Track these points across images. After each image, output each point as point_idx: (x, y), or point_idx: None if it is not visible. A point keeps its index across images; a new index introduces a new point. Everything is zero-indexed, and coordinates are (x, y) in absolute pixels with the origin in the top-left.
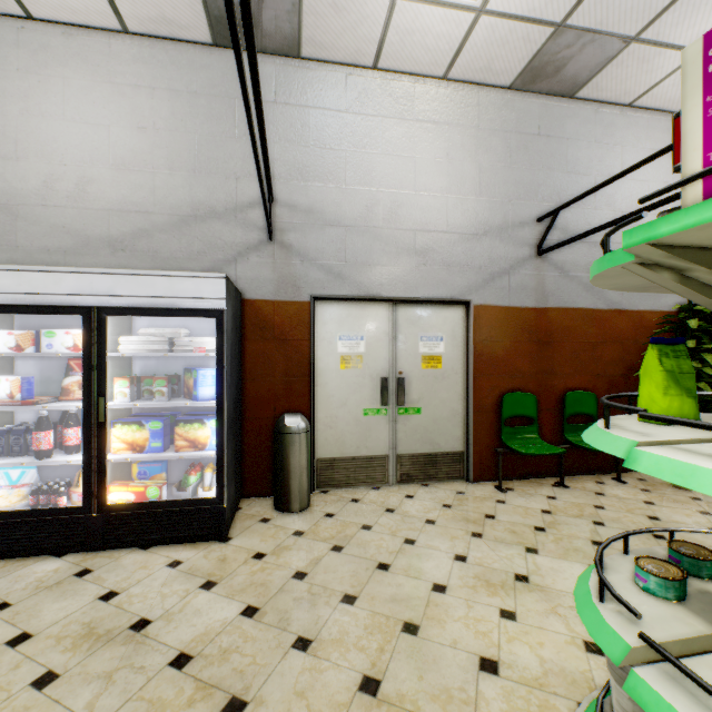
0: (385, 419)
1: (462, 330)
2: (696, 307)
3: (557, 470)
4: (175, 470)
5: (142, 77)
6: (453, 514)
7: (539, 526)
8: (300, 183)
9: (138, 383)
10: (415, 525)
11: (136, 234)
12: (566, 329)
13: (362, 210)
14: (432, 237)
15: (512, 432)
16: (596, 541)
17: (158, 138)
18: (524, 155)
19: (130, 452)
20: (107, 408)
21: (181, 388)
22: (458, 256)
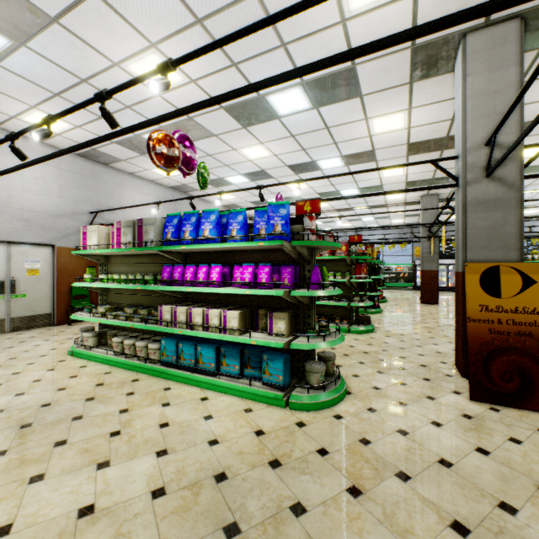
0: (3, 301)
1: (51, 258)
2: None
3: None
4: None
5: None
6: (45, 334)
7: None
8: None
9: None
10: (25, 339)
11: None
12: None
13: None
14: (33, 214)
15: (78, 302)
16: None
17: None
18: (84, 184)
19: None
20: None
21: None
22: (49, 224)
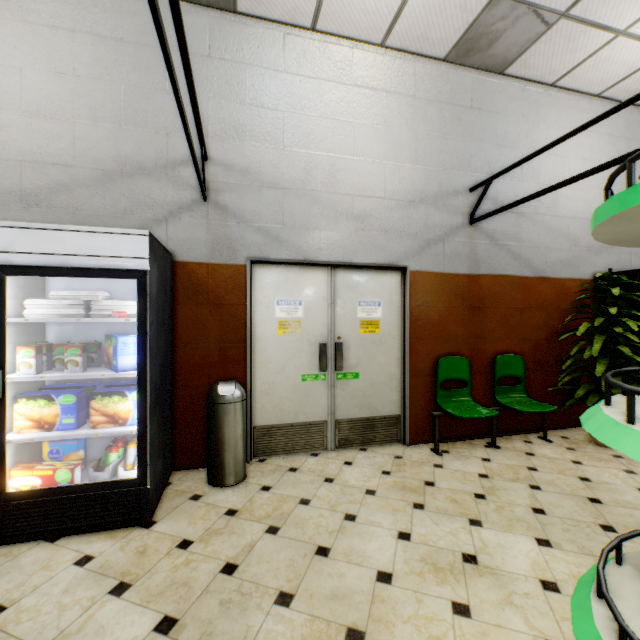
0: (323, 385)
1: (399, 296)
2: (615, 275)
3: (488, 430)
4: (96, 445)
5: (61, 17)
6: (393, 482)
7: (478, 493)
8: (236, 141)
9: (49, 351)
10: (355, 497)
11: (53, 188)
12: (496, 295)
13: (300, 173)
14: (370, 203)
15: (447, 395)
16: (537, 508)
17: (79, 85)
18: (458, 126)
19: (37, 430)
20: (5, 382)
21: (104, 356)
22: (396, 222)
